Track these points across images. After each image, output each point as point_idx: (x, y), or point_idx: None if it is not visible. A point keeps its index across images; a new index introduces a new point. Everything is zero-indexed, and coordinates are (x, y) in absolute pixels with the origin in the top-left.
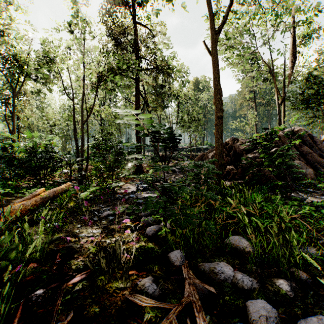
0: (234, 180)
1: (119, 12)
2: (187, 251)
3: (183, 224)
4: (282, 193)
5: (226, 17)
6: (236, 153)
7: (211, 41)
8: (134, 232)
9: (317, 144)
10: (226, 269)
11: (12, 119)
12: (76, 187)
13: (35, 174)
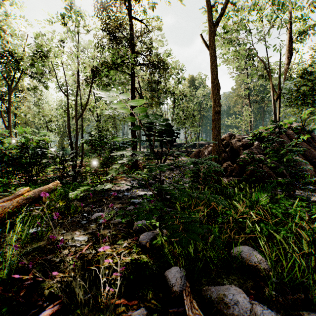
0: (232, 177)
1: (114, 7)
2: (188, 267)
3: (185, 241)
4: (285, 191)
5: (224, 9)
6: (233, 149)
7: (209, 33)
8: (125, 240)
9: (315, 140)
10: (239, 297)
11: (8, 115)
12: (44, 194)
13: (27, 171)
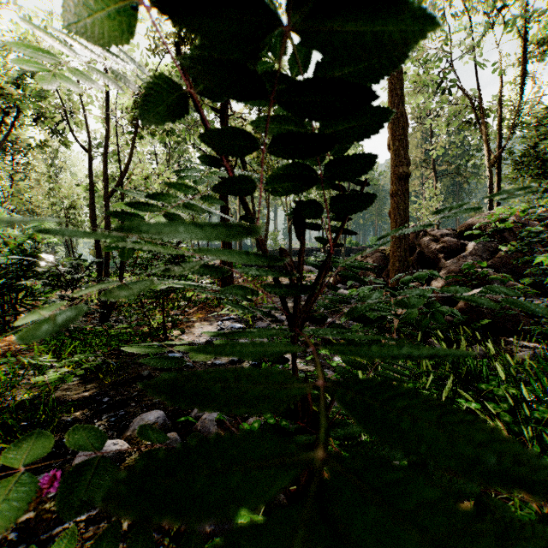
0: None
1: None
2: None
3: None
4: None
5: None
6: (424, 258)
7: None
8: None
9: None
10: None
11: None
12: None
13: None
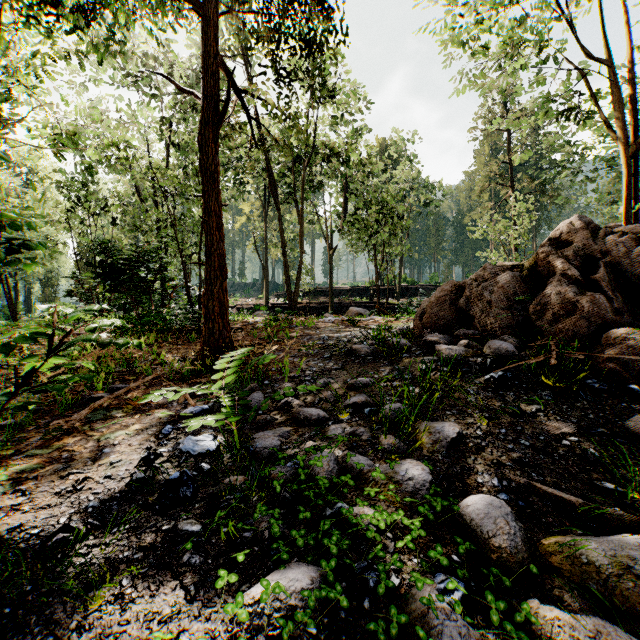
0: None
1: None
2: None
3: None
4: None
5: None
6: (621, 277)
7: None
8: None
9: None
10: None
11: None
12: None
13: None
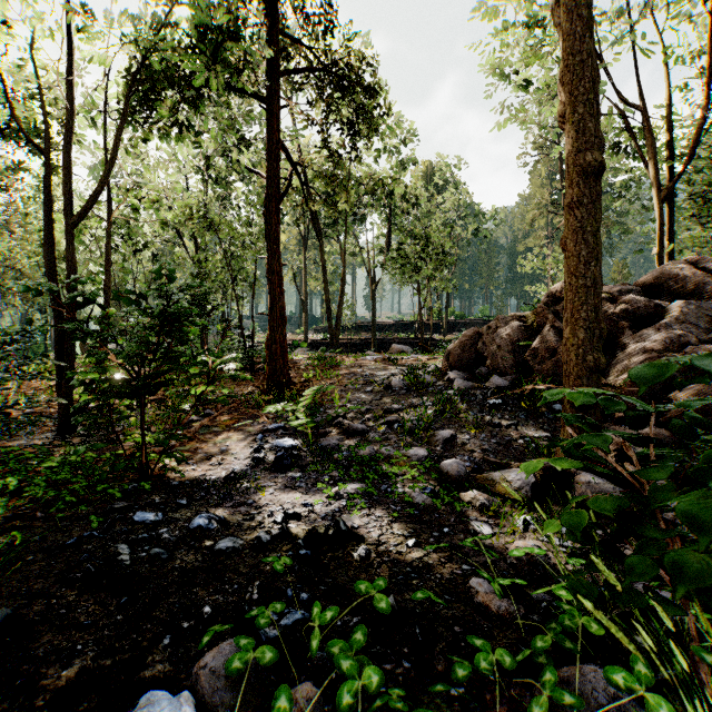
0: (614, 424)
1: None
2: None
3: None
4: None
5: None
6: None
7: None
8: None
9: None
10: None
11: None
12: None
13: None
